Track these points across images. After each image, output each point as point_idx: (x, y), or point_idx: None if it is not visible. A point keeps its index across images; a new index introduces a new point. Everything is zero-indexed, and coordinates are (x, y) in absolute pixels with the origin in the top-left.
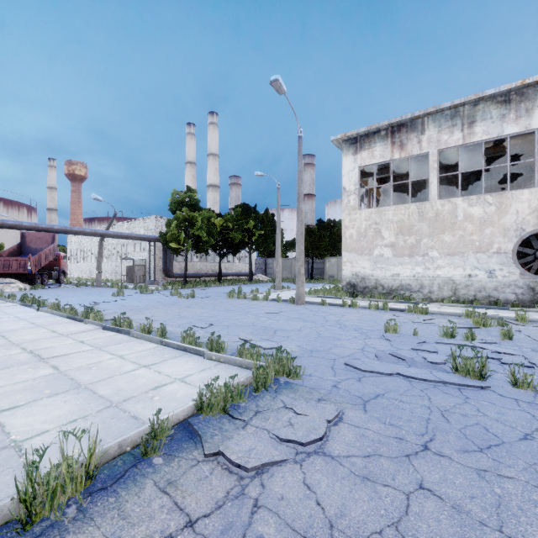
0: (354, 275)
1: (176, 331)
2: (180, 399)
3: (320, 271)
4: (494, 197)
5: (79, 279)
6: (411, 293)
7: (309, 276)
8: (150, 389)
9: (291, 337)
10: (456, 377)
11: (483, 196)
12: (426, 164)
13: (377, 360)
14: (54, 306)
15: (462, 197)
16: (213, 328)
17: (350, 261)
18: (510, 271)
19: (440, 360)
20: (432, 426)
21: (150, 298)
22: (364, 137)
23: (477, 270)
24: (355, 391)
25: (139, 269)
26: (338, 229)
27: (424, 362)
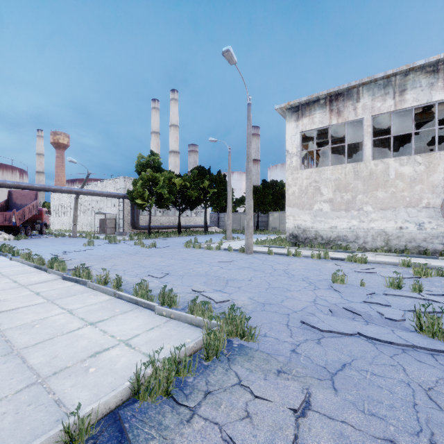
0: (296, 227)
1: (133, 281)
2: (119, 372)
3: (265, 224)
4: (423, 157)
5: (60, 230)
6: (347, 243)
7: (255, 228)
8: (88, 356)
9: (242, 288)
10: (424, 339)
11: (413, 156)
12: (359, 129)
13: (332, 315)
14: (26, 255)
15: (394, 158)
16: (169, 278)
17: (292, 215)
18: (438, 223)
19: (398, 316)
20: (424, 417)
21: (116, 248)
22: (305, 105)
23: (407, 223)
24: (317, 358)
25: (110, 222)
26: (279, 188)
27: (382, 319)
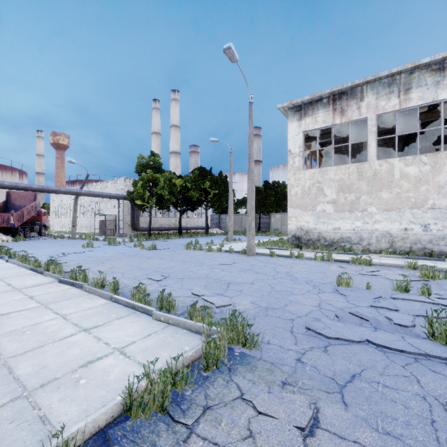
0: (299, 228)
1: (131, 284)
2: (111, 383)
3: (266, 225)
4: (429, 157)
5: (59, 232)
6: (351, 245)
7: (257, 230)
8: (79, 366)
9: (244, 291)
10: (437, 347)
11: (419, 156)
12: (363, 129)
13: (339, 321)
14: (22, 257)
15: (399, 158)
16: (168, 280)
17: (295, 216)
18: (444, 225)
19: (408, 321)
20: (444, 437)
21: (115, 250)
22: (308, 105)
23: (412, 224)
24: (324, 368)
25: (110, 223)
26: (281, 189)
27: (391, 324)
